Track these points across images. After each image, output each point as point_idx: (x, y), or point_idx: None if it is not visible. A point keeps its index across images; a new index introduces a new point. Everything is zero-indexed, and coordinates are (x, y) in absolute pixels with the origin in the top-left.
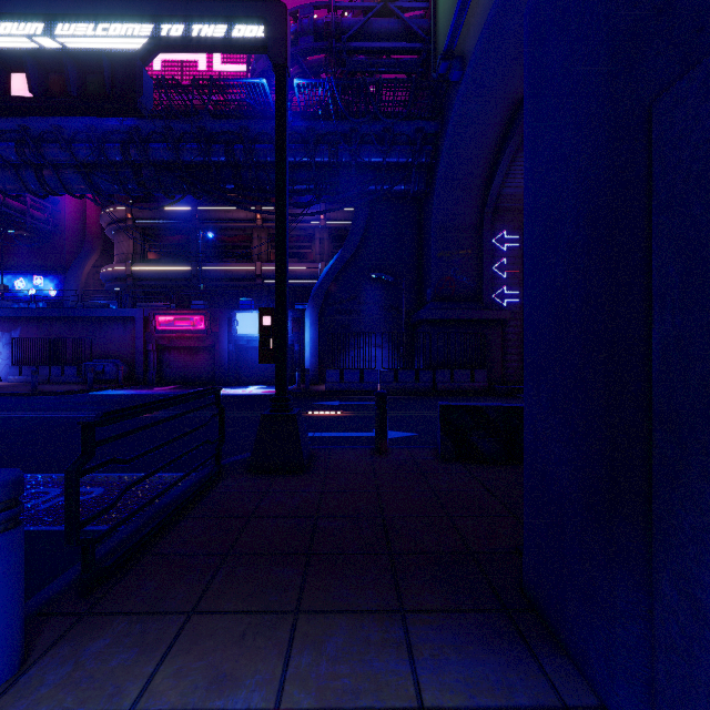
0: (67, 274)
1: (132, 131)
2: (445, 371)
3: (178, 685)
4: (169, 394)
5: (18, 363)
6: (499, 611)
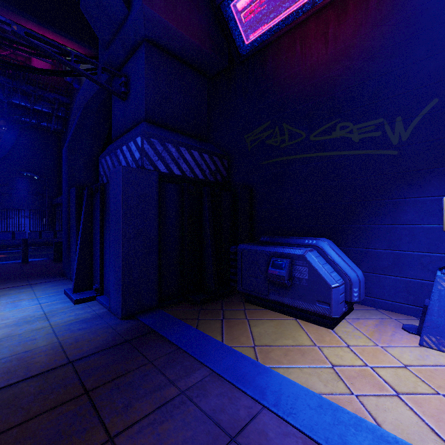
0: None
1: None
2: None
3: None
4: None
5: None
6: (54, 276)
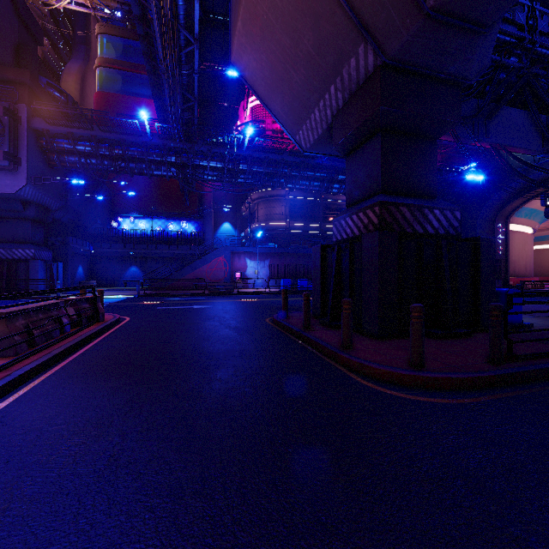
0: (205, 221)
1: None
2: None
3: None
4: None
5: (268, 278)
6: None
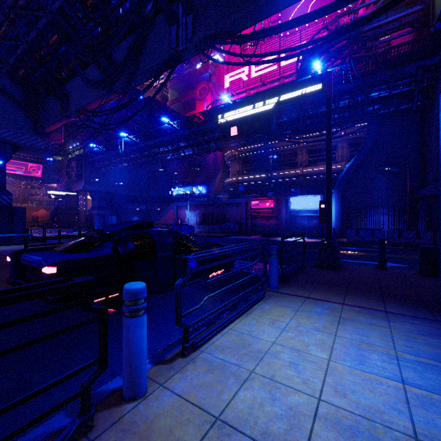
0: (210, 184)
1: None
2: None
3: (316, 296)
4: (259, 239)
5: (198, 224)
6: (424, 307)
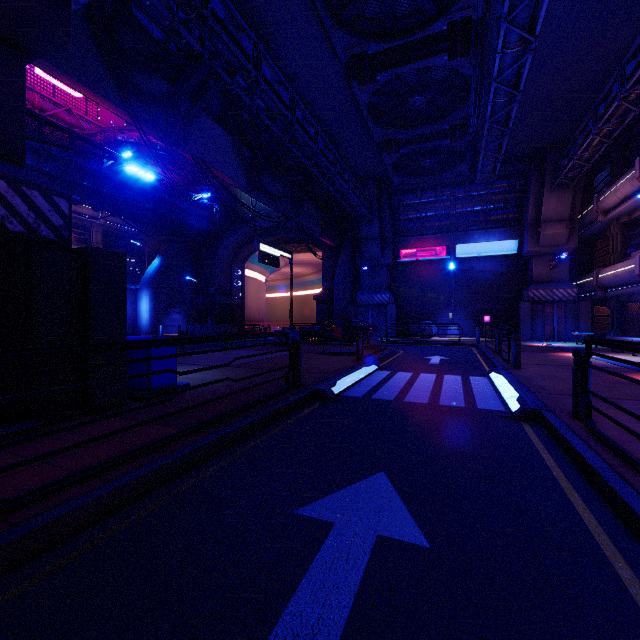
0: None
1: (103, 175)
2: (227, 325)
3: None
4: None
5: None
6: None
